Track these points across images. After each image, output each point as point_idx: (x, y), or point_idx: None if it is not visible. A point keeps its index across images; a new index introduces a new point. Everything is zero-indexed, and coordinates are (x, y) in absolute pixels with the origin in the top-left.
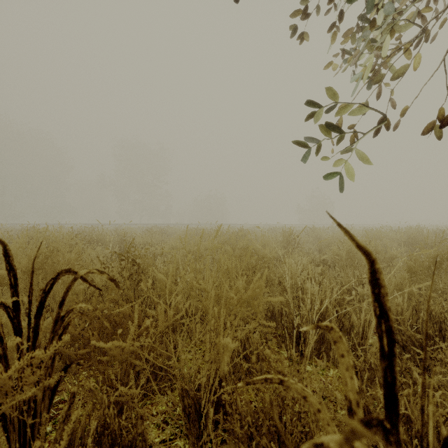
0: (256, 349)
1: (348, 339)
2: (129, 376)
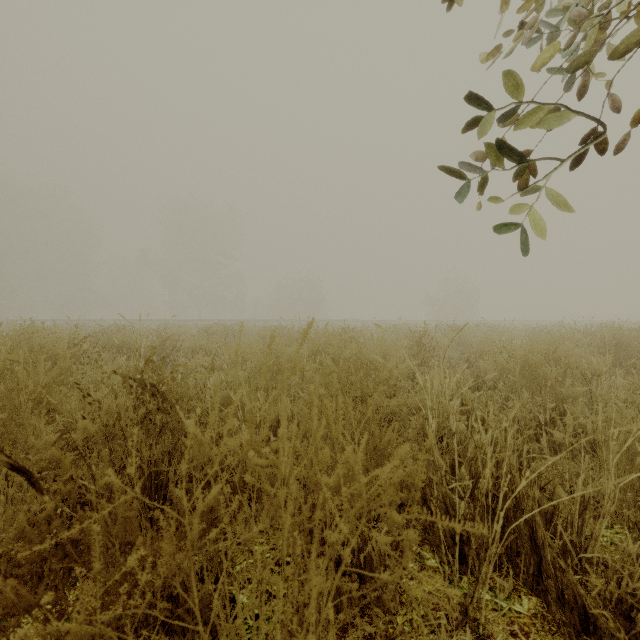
0: (382, 563)
1: (550, 532)
2: (123, 633)
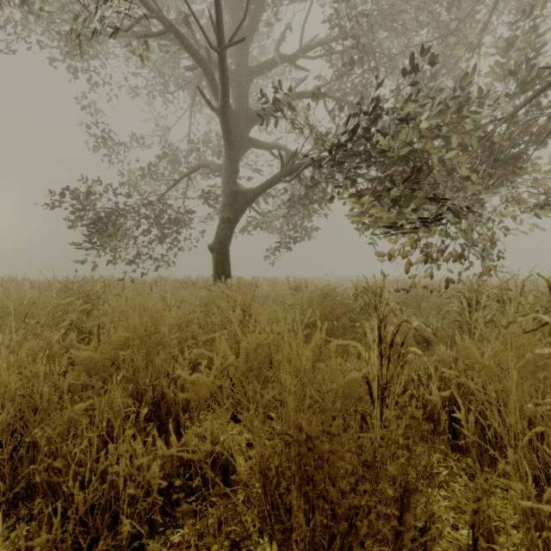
0: None
1: None
2: None
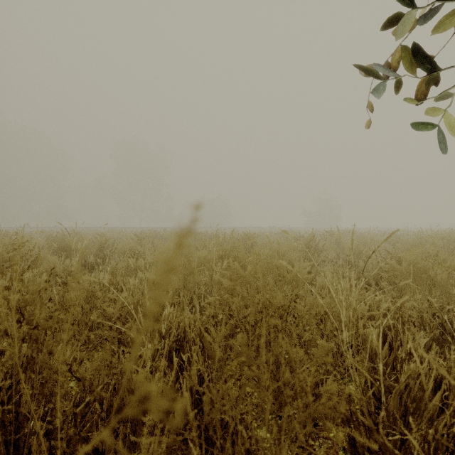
0: None
1: None
2: None
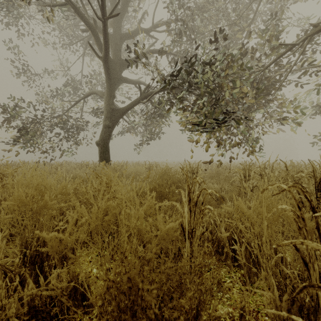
0: None
1: None
2: None
